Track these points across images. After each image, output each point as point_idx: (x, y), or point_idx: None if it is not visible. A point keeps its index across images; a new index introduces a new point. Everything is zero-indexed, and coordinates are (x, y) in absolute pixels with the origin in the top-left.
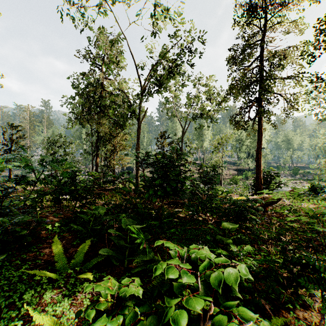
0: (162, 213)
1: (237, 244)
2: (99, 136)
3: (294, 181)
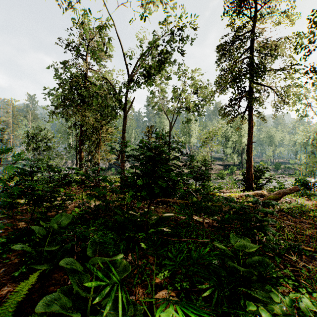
0: (149, 219)
1: (253, 268)
2: (83, 130)
3: (277, 176)
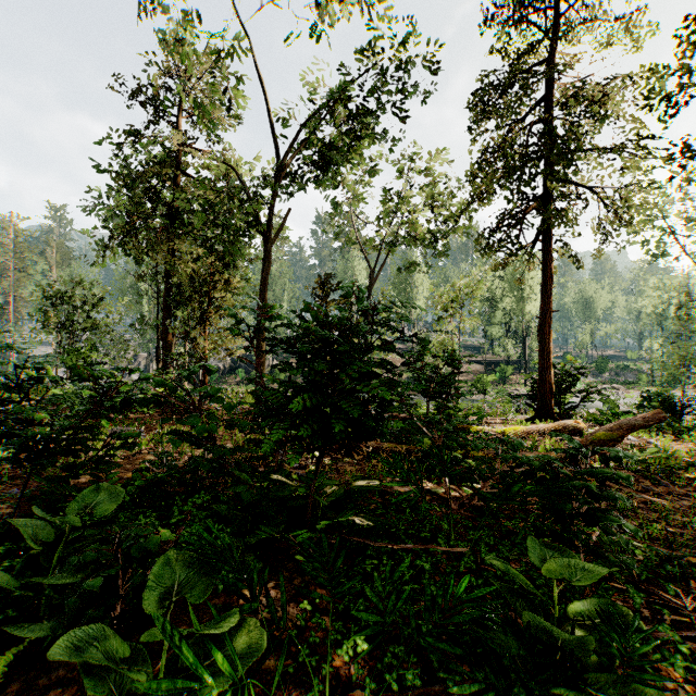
0: (318, 492)
1: (581, 623)
2: (172, 284)
3: (601, 386)
